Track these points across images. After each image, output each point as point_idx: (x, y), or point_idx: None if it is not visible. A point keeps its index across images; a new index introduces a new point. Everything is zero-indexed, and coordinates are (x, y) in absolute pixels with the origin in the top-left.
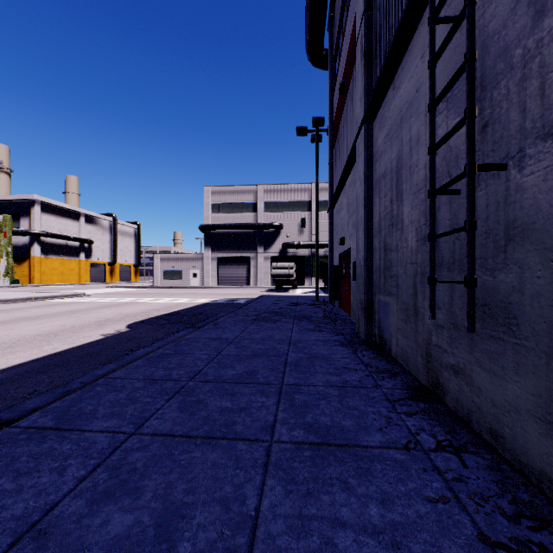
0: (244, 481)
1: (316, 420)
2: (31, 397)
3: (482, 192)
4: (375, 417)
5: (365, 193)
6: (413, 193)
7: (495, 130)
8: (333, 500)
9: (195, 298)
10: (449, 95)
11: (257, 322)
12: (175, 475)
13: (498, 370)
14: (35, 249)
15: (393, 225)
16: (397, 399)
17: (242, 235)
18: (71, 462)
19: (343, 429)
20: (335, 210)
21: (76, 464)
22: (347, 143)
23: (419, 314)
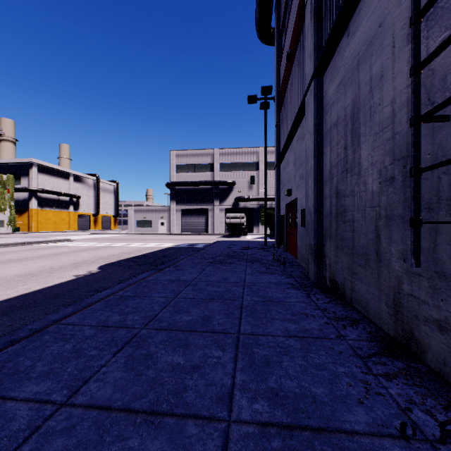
0: None
1: (281, 385)
2: None
3: None
4: (350, 382)
5: (315, 144)
6: (374, 133)
7: None
8: None
9: (162, 243)
10: (431, 11)
11: (213, 265)
12: None
13: None
14: (33, 202)
15: (348, 170)
16: (368, 355)
17: (201, 191)
18: None
19: (315, 401)
20: (282, 166)
21: None
22: (294, 104)
23: (383, 260)
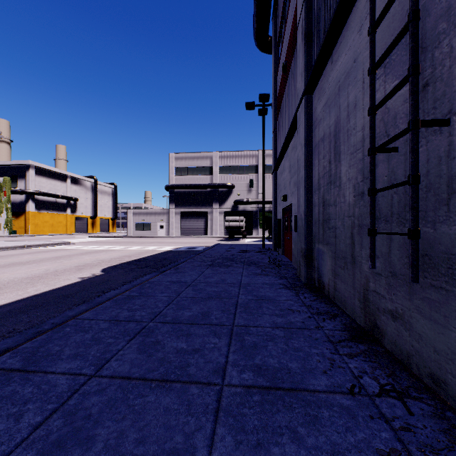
0: (194, 430)
1: (264, 362)
2: (9, 335)
3: (422, 148)
4: (319, 359)
5: (305, 156)
6: (350, 153)
7: (437, 87)
8: (284, 453)
9: (161, 246)
10: (387, 61)
11: (212, 267)
12: (128, 422)
13: (440, 318)
14: (30, 205)
15: (331, 182)
16: (339, 341)
17: (200, 193)
18: (29, 407)
19: (290, 372)
20: (279, 172)
21: (34, 409)
22: (289, 114)
23: (356, 262)
